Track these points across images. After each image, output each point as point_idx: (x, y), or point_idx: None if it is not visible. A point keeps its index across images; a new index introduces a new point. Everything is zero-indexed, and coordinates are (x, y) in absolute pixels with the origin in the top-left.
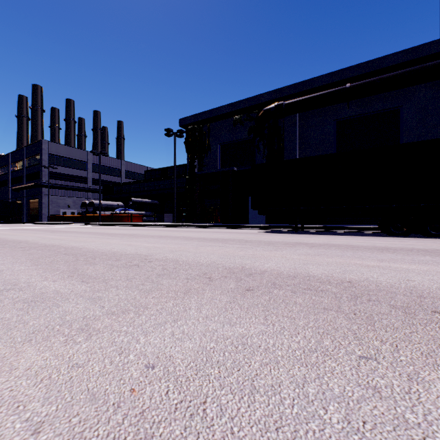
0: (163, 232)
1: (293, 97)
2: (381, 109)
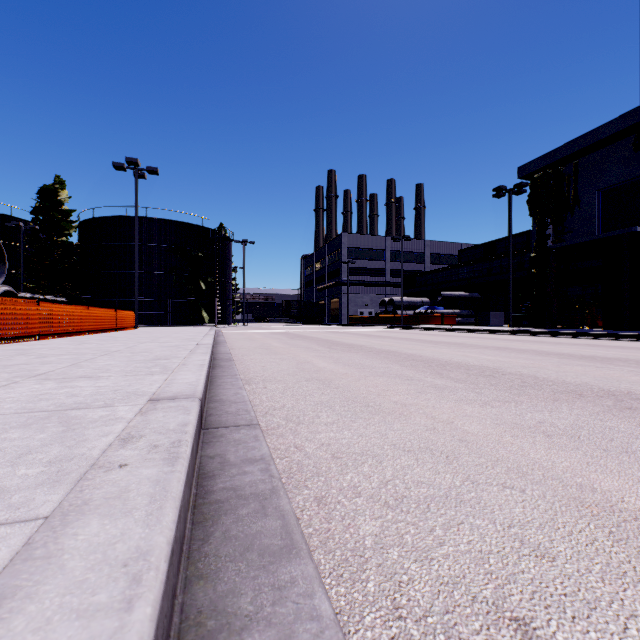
0: (496, 341)
1: None
2: None
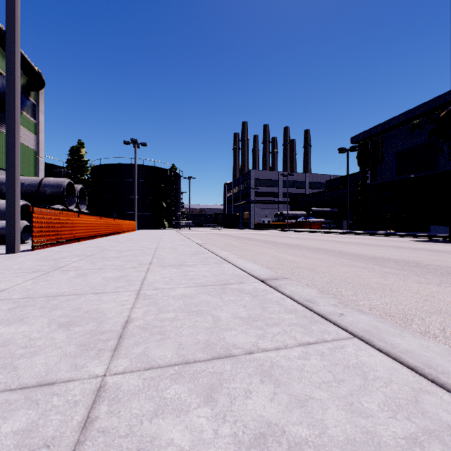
0: (324, 237)
1: None
2: None
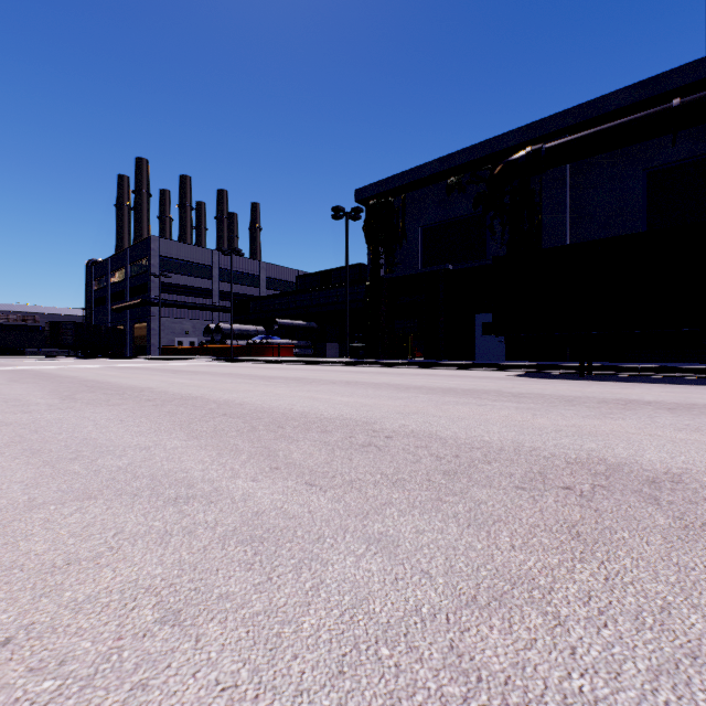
0: (341, 374)
1: (559, 136)
2: None
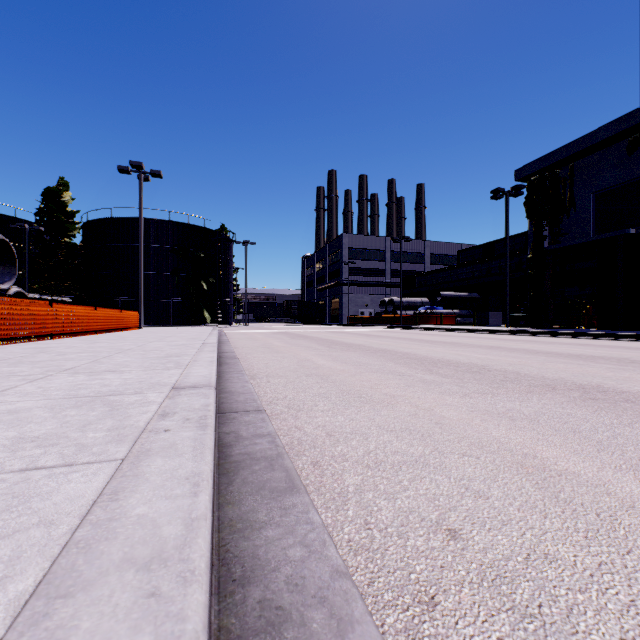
0: (491, 341)
1: None
2: None
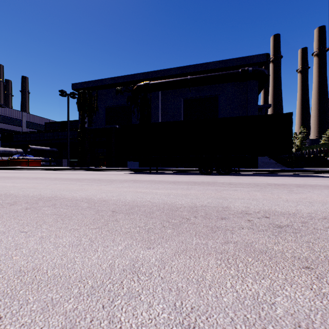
0: (46, 174)
1: (157, 80)
2: (209, 95)
